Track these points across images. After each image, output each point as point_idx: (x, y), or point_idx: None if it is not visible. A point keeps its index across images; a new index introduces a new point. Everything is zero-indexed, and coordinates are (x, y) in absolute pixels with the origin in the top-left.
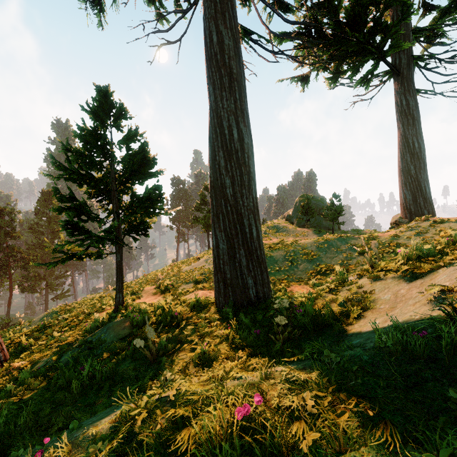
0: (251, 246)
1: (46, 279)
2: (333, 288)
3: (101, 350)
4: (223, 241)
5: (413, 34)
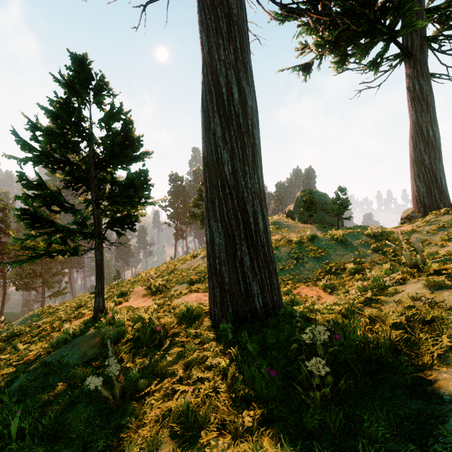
0: (257, 241)
1: (42, 276)
2: (369, 297)
3: (58, 379)
4: (220, 234)
5: (426, 14)
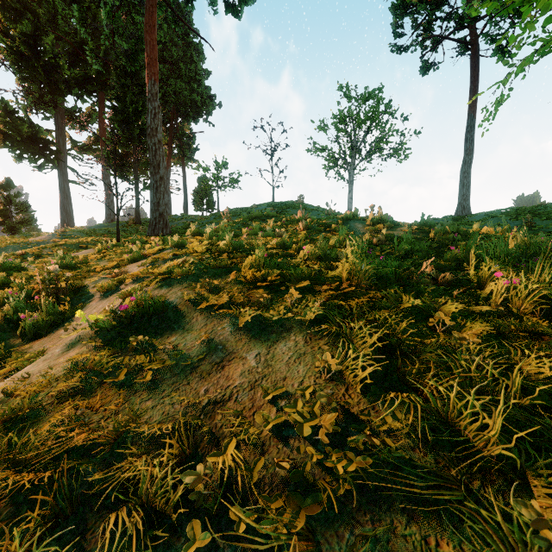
0: None
1: None
2: None
3: None
4: None
5: None
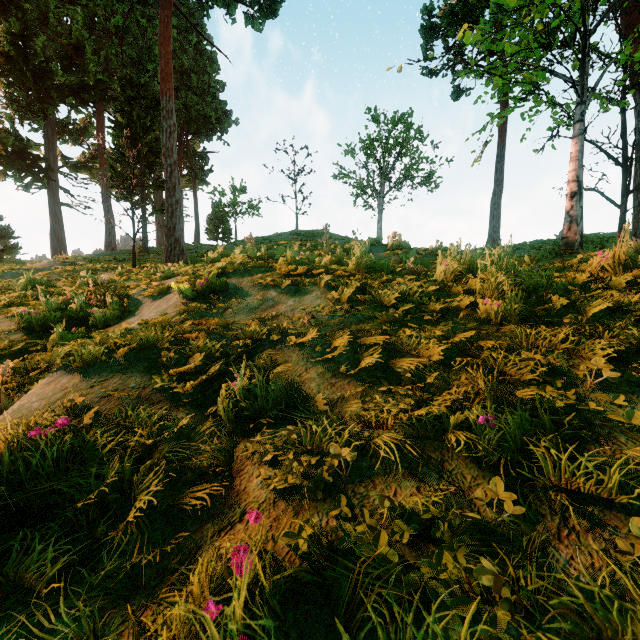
0: None
1: None
2: None
3: None
4: None
5: None
